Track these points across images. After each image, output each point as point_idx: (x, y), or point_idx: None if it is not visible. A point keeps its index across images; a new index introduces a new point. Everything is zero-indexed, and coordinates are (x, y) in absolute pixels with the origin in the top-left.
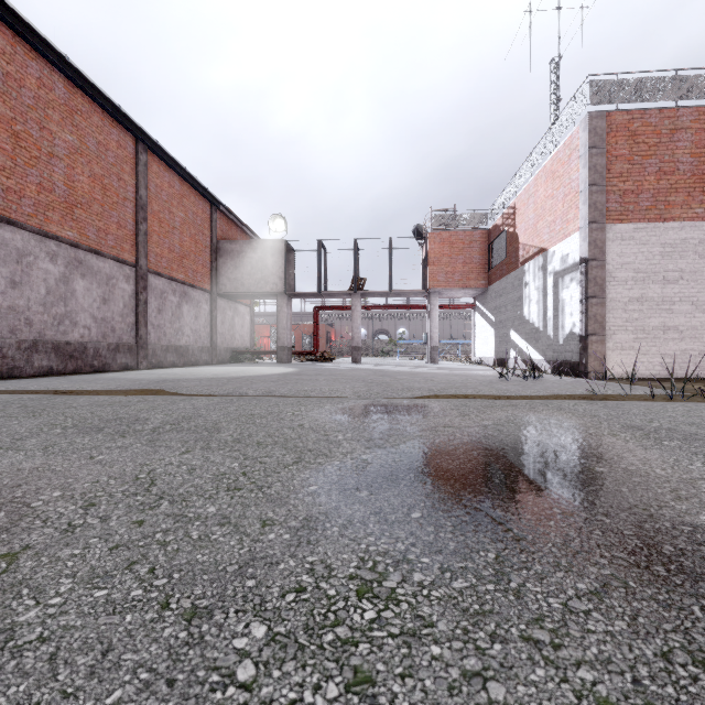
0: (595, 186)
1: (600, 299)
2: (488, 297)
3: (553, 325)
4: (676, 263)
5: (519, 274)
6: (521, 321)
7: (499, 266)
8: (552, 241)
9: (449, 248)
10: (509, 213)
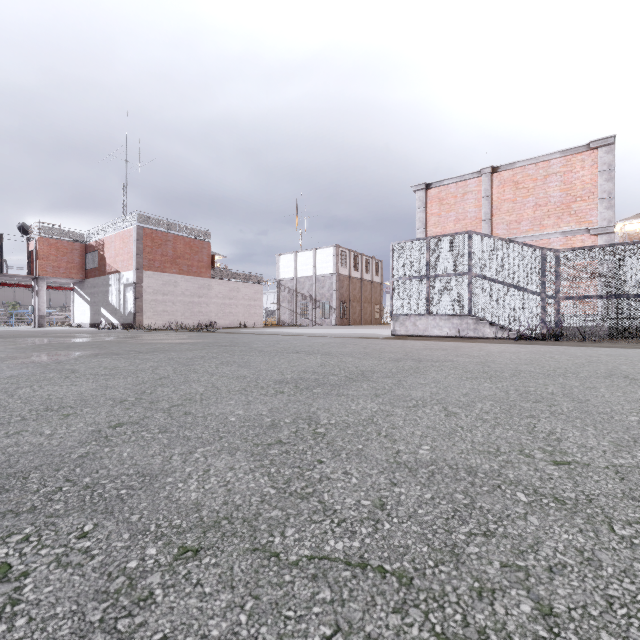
0: (139, 255)
1: (141, 299)
2: (86, 286)
3: (123, 307)
4: (168, 288)
5: (107, 279)
6: (108, 303)
7: (94, 269)
8: (123, 270)
9: (56, 250)
10: (101, 243)
